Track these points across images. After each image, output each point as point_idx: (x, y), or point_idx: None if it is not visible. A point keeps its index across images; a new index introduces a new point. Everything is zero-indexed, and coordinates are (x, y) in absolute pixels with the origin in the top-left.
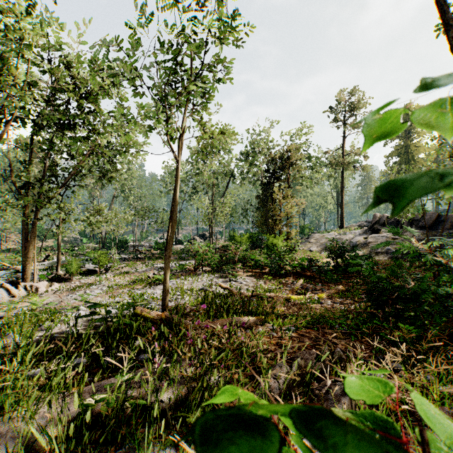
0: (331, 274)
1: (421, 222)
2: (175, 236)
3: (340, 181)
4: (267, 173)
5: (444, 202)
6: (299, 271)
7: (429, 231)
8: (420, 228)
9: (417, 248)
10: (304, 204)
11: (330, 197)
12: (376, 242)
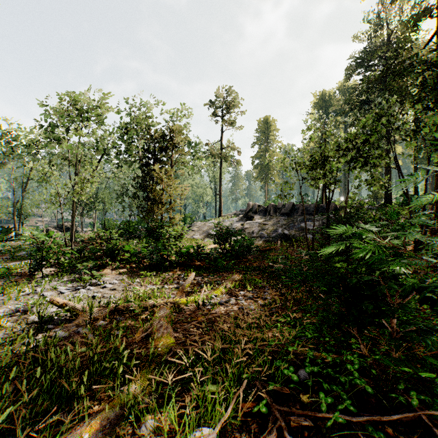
0: (222, 261)
1: (283, 210)
2: (15, 228)
3: (217, 174)
4: (147, 152)
5: (317, 184)
6: (186, 261)
7: (289, 217)
8: (282, 215)
9: (283, 231)
10: (188, 190)
11: (209, 189)
12: (252, 228)
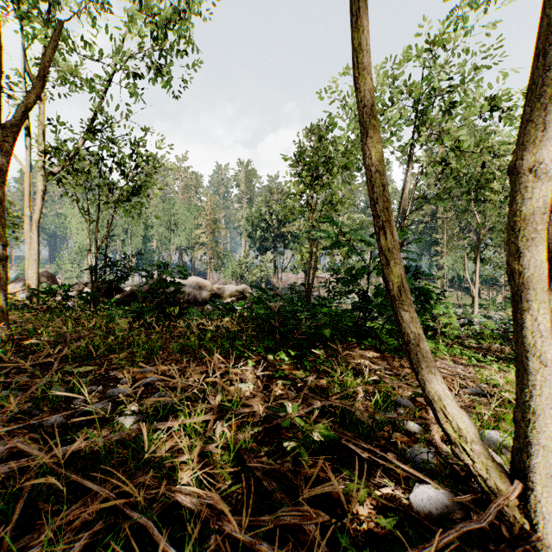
0: None
1: None
2: None
3: None
4: None
5: None
6: None
7: None
8: None
9: None
10: None
11: None
12: None
